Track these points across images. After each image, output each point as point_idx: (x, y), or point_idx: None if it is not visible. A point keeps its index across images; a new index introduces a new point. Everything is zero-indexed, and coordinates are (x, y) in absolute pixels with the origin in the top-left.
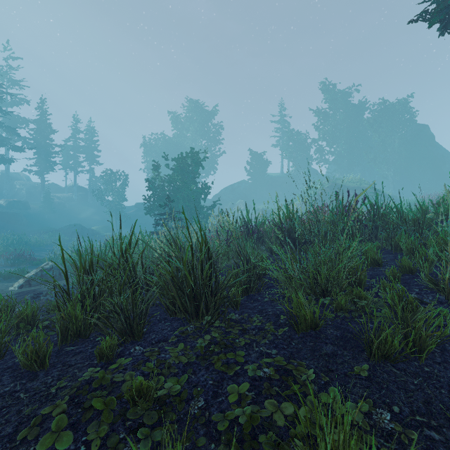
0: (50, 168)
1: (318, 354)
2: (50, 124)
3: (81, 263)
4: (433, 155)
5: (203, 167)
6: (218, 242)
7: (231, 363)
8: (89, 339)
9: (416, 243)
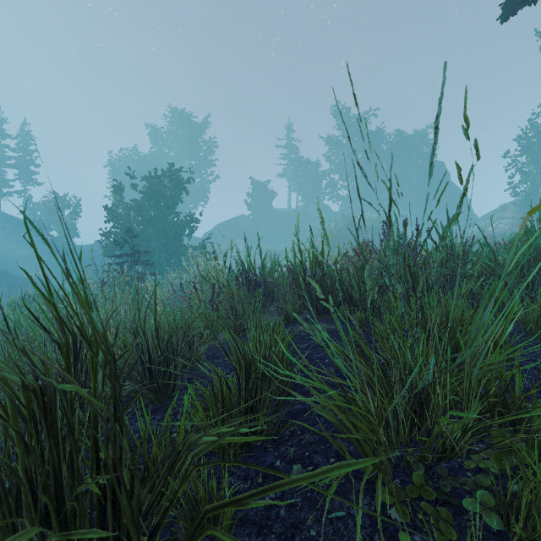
0: None
1: None
2: None
3: None
4: (449, 194)
5: (187, 192)
6: (198, 302)
7: None
8: None
9: None
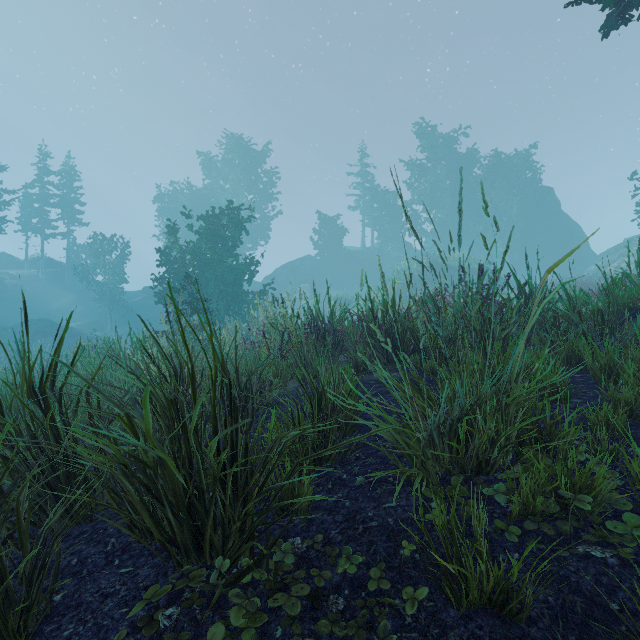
0: None
1: None
2: None
3: None
4: (559, 227)
5: (247, 232)
6: (266, 351)
7: None
8: None
9: (614, 355)
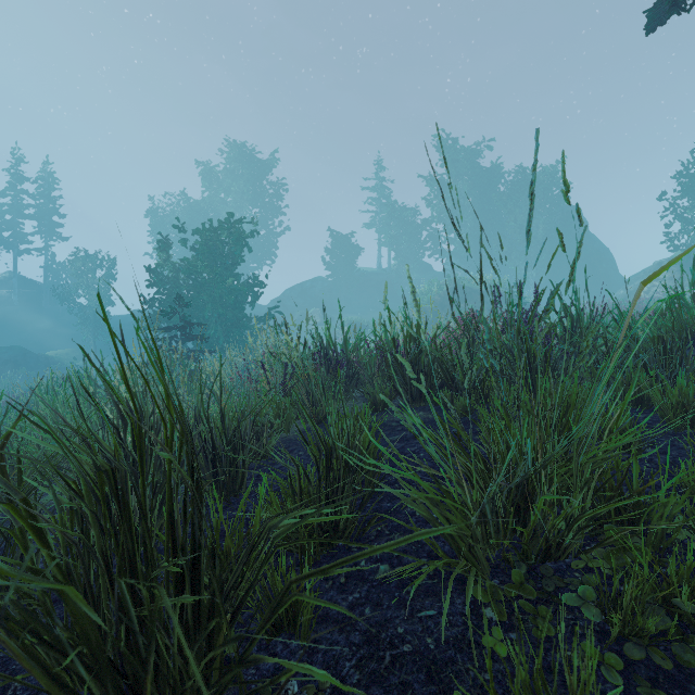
0: None
1: None
2: None
3: None
4: (586, 249)
5: (250, 249)
6: (266, 385)
7: None
8: None
9: (689, 392)
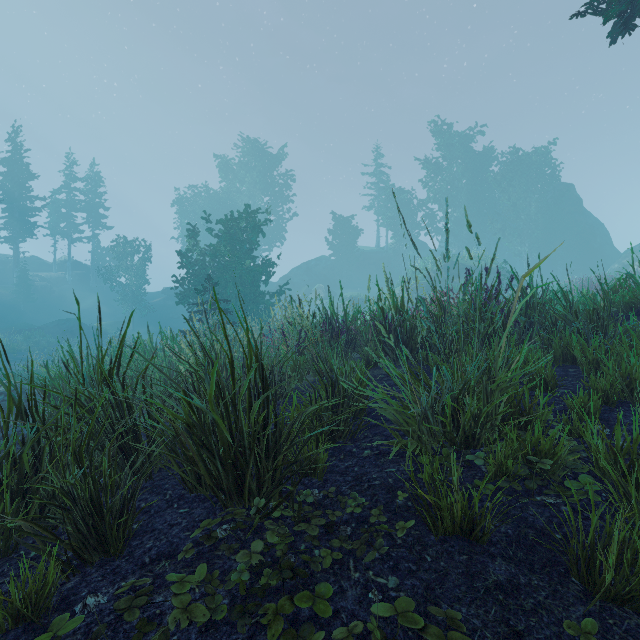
0: (29, 233)
1: (482, 586)
2: (28, 166)
3: (9, 396)
4: (580, 225)
5: (264, 235)
6: (284, 347)
7: (304, 622)
8: (16, 555)
9: (602, 350)
